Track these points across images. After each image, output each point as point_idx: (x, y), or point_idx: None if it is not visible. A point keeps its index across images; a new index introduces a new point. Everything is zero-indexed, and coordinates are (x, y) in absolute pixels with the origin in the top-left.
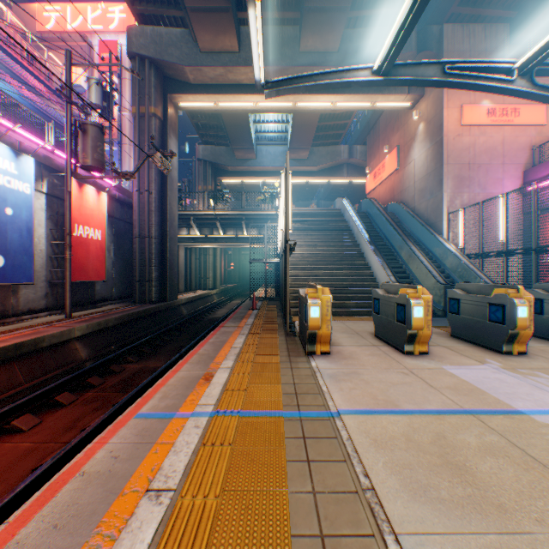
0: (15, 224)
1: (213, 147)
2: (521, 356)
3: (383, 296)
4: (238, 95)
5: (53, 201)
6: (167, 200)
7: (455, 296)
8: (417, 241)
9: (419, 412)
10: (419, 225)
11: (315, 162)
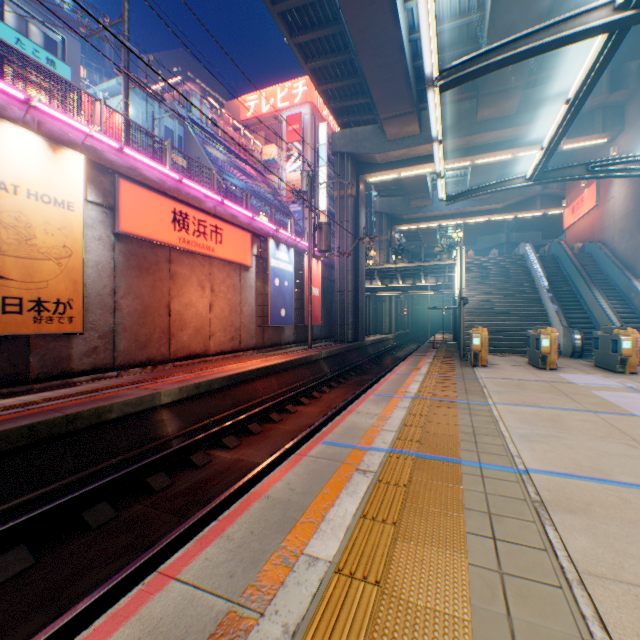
0: (287, 290)
1: (388, 199)
2: (629, 374)
3: (530, 334)
4: (418, 166)
5: (296, 272)
6: (359, 260)
7: (595, 336)
8: (612, 285)
9: (519, 379)
10: (614, 268)
11: (498, 199)
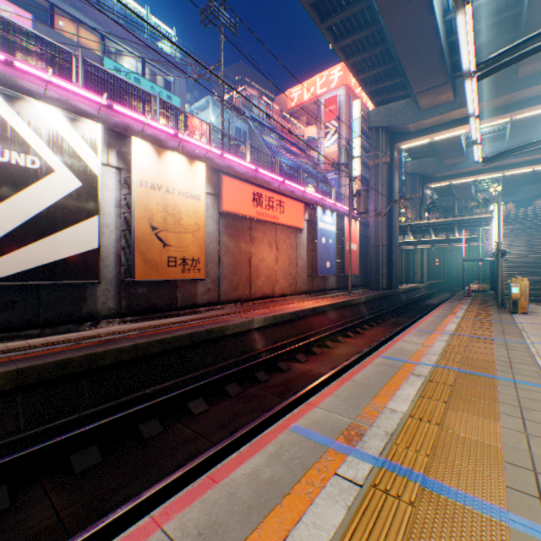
0: (331, 247)
1: (419, 161)
2: None
3: None
4: (451, 129)
5: (337, 231)
6: (392, 218)
7: None
8: None
9: None
10: None
11: None
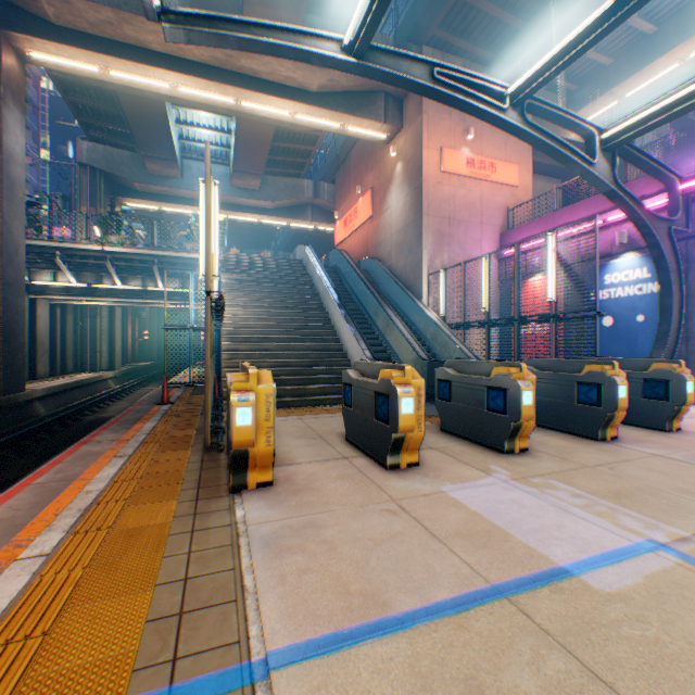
0: None
1: (108, 149)
2: (525, 455)
3: (357, 380)
4: (144, 65)
5: None
6: None
7: (446, 377)
8: (395, 307)
9: (427, 615)
10: (397, 287)
11: (270, 196)
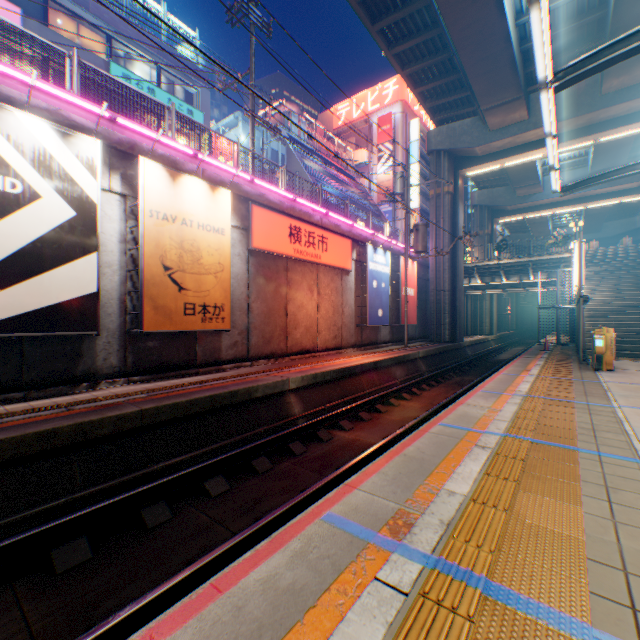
0: (384, 292)
1: (488, 191)
2: None
3: None
4: (525, 153)
5: (391, 273)
6: (455, 258)
7: None
8: None
9: None
10: None
11: (632, 177)
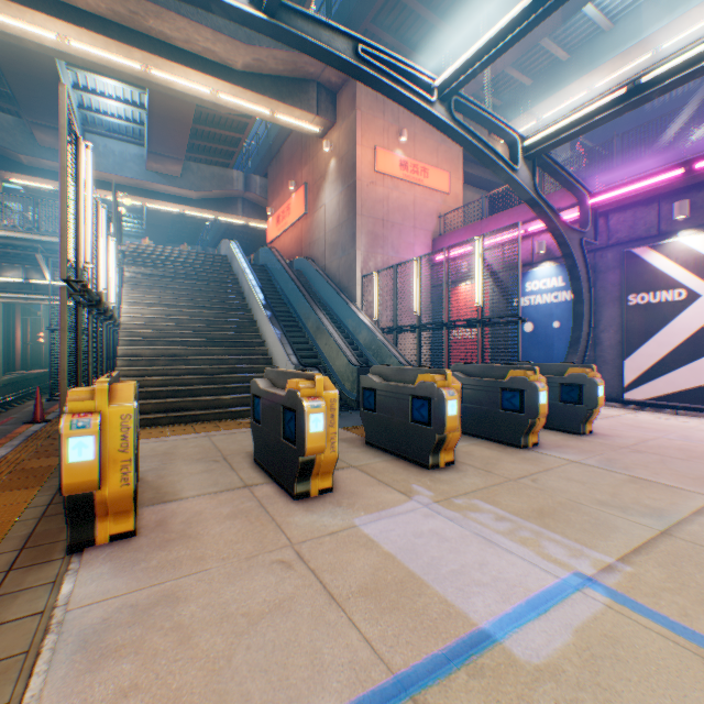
0: None
1: None
2: (451, 469)
3: (266, 392)
4: (19, 5)
5: None
6: None
7: (371, 385)
8: (328, 309)
9: None
10: (330, 288)
11: (194, 185)
